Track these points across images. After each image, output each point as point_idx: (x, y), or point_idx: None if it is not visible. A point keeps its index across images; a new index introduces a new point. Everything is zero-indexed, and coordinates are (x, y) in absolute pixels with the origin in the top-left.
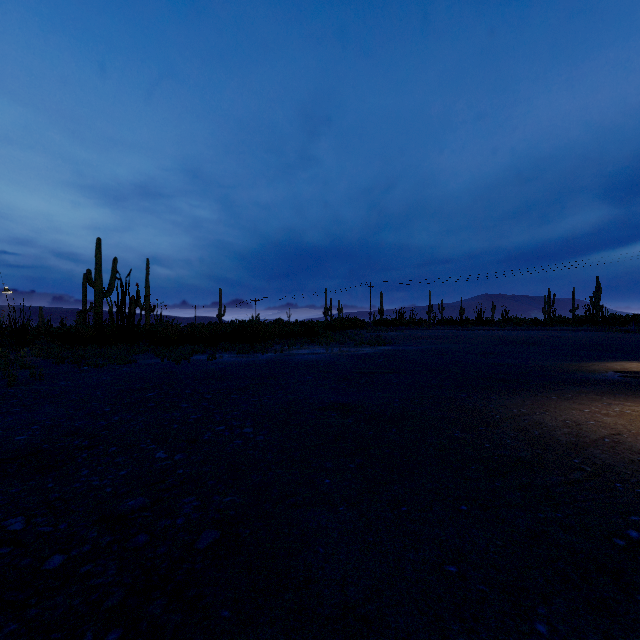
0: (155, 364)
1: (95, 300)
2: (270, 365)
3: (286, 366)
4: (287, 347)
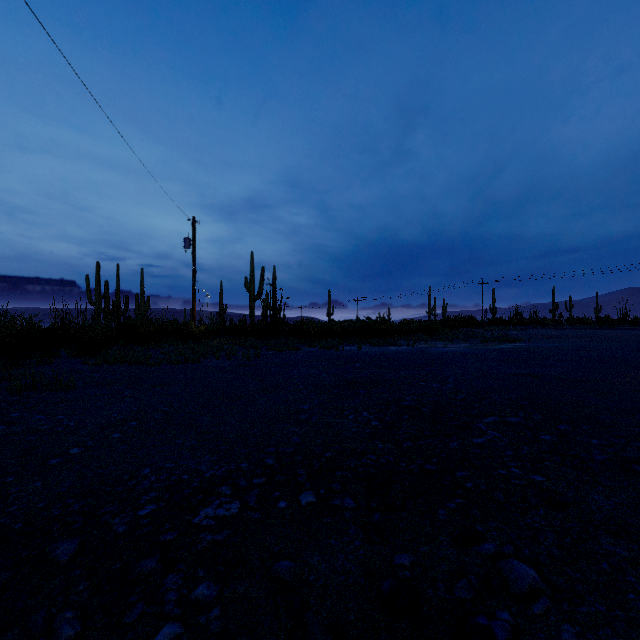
0: (317, 351)
1: (250, 302)
2: (419, 353)
3: (435, 354)
4: (410, 342)
